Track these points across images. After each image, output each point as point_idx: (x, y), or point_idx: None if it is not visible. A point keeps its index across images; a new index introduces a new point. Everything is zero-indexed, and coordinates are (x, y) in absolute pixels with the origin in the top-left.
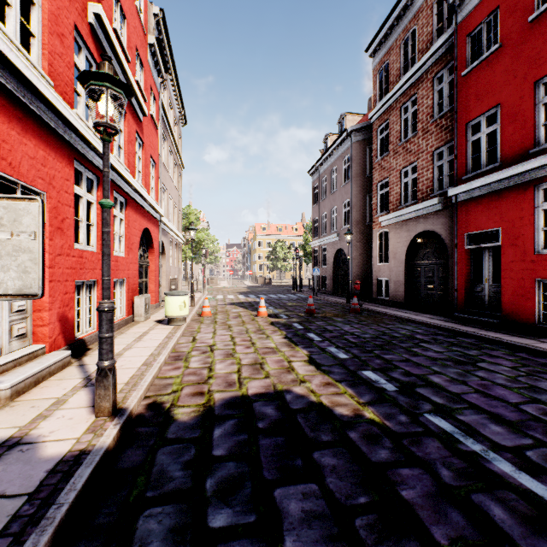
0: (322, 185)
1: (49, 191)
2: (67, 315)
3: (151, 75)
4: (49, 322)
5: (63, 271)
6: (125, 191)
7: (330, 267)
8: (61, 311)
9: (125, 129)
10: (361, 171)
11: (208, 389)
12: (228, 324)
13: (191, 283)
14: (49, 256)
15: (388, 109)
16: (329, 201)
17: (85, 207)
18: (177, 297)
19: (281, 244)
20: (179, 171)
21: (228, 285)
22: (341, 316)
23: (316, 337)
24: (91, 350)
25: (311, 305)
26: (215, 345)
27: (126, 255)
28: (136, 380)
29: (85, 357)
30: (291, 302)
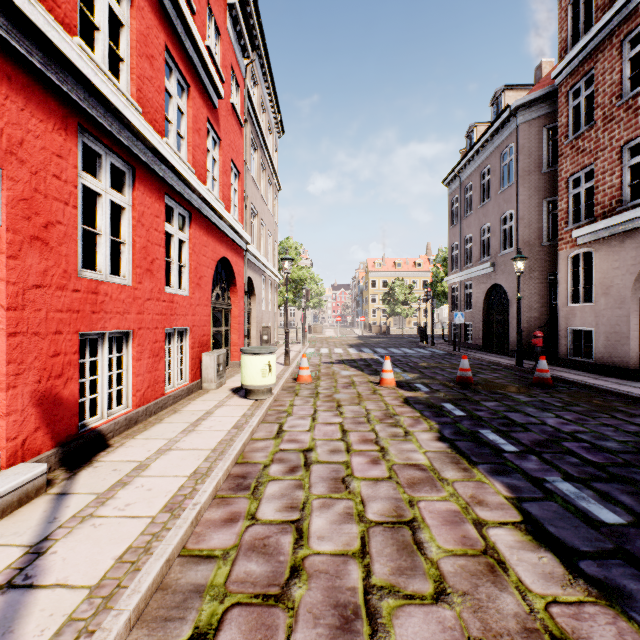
0: (465, 196)
1: (7, 167)
2: (60, 393)
3: (232, 51)
4: (7, 411)
5: (48, 315)
6: (186, 200)
7: (478, 311)
8: (41, 387)
9: (188, 111)
10: (533, 165)
11: (284, 638)
12: (336, 399)
13: (286, 333)
14: (7, 288)
15: (592, 53)
16: (476, 217)
17: (106, 211)
18: (258, 356)
19: (400, 282)
20: (275, 192)
21: (335, 335)
22: (521, 391)
23: (502, 441)
24: (106, 451)
25: (466, 370)
26: (314, 450)
27: (190, 294)
28: (121, 576)
29: (84, 470)
30: (425, 360)
